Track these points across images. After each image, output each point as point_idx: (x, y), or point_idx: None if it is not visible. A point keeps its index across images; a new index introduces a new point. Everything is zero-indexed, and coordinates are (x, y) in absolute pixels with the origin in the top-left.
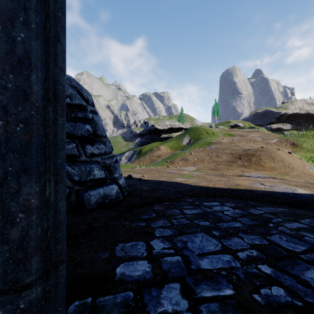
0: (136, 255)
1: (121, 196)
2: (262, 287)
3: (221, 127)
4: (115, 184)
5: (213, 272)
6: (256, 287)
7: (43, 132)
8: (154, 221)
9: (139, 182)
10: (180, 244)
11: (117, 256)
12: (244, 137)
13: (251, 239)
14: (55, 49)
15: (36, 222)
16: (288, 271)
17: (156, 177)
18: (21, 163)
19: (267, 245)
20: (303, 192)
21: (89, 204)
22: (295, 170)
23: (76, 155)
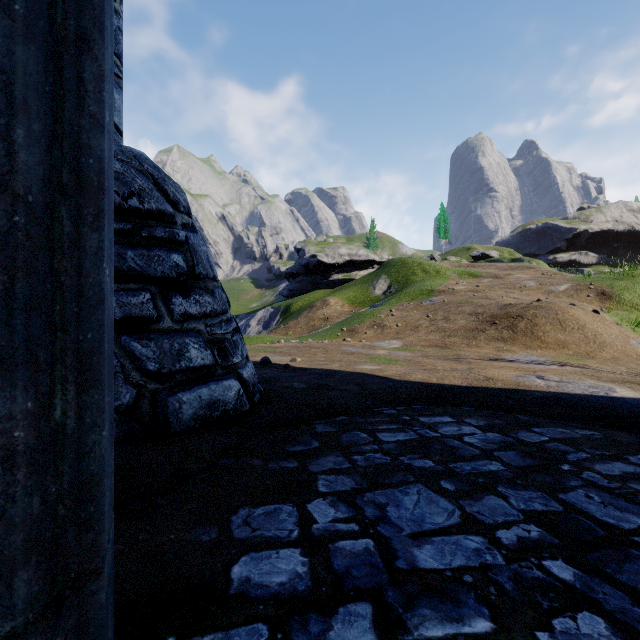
0: (275, 535)
1: (247, 404)
2: (555, 613)
3: (453, 260)
4: (233, 378)
5: (444, 577)
6: (543, 613)
7: (46, 267)
8: (315, 457)
9: (284, 372)
10: (371, 511)
11: (234, 538)
12: (500, 280)
13: (526, 499)
14: (78, 70)
15: (27, 486)
16: (611, 575)
17: (321, 363)
18: None
19: (560, 513)
20: (630, 395)
21: (179, 422)
22: (607, 348)
23: (151, 317)
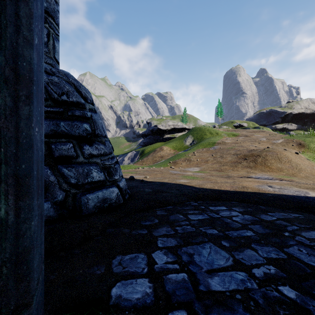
0: (135, 271)
1: (121, 200)
2: None
3: (225, 127)
4: (115, 186)
5: (225, 295)
6: None
7: None
8: (156, 228)
9: (141, 183)
10: (185, 257)
11: (113, 272)
12: (248, 137)
13: (267, 251)
14: (16, 10)
15: None
16: None
17: (159, 179)
18: None
19: (285, 259)
20: None
21: (87, 209)
22: (302, 171)
23: (73, 156)
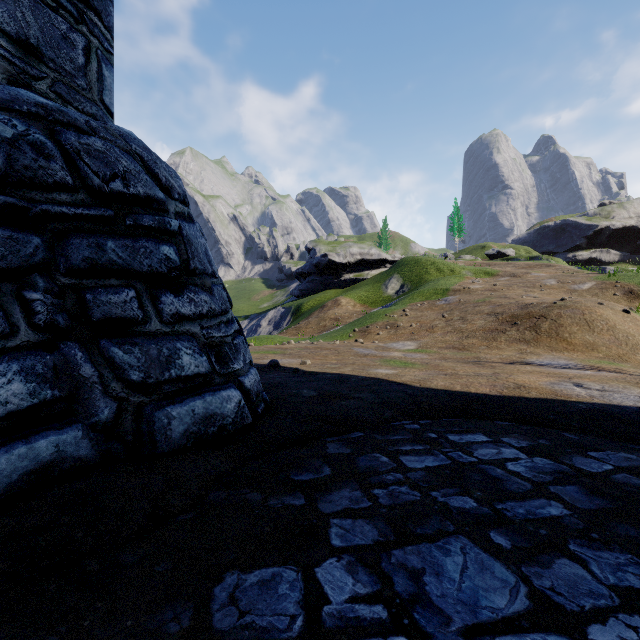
0: (271, 626)
1: (248, 417)
2: None
3: (468, 258)
4: (233, 387)
5: None
6: None
7: None
8: (326, 490)
9: (293, 377)
10: (403, 582)
11: (213, 628)
12: (518, 278)
13: (613, 566)
14: None
15: None
16: None
17: (332, 366)
18: None
19: None
20: None
21: (167, 440)
22: None
23: (135, 318)
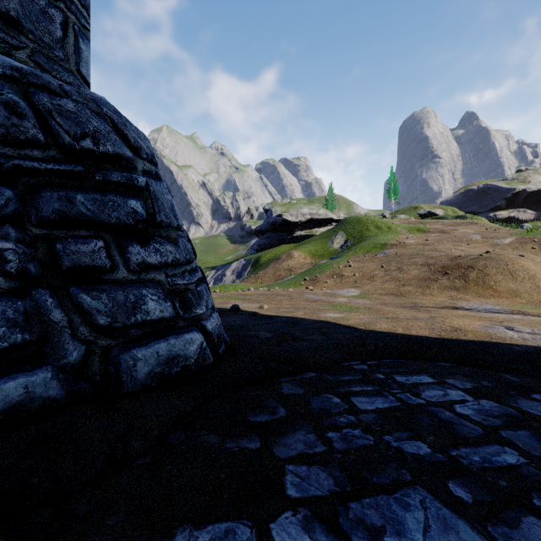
0: None
1: (210, 357)
2: None
3: (403, 217)
4: (196, 330)
5: None
6: None
7: None
8: (282, 433)
9: (251, 320)
10: None
11: None
12: (447, 234)
13: None
14: None
15: None
16: None
17: (286, 310)
18: None
19: None
20: None
21: (133, 380)
22: None
23: (103, 267)
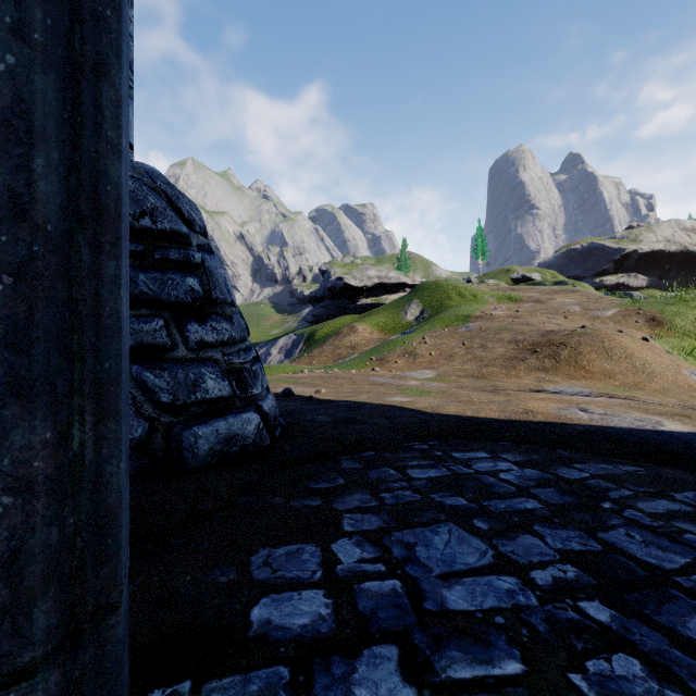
0: (297, 576)
1: (267, 439)
2: (589, 655)
3: (492, 283)
4: (253, 410)
5: (475, 619)
6: (577, 655)
7: (64, 296)
8: (340, 495)
9: (308, 405)
10: (399, 551)
11: (253, 579)
12: (542, 305)
13: (563, 538)
14: (95, 95)
15: (46, 517)
16: (649, 617)
17: (347, 395)
18: (7, 371)
19: (598, 552)
20: (678, 429)
21: (194, 457)
22: (657, 378)
23: (164, 345)
